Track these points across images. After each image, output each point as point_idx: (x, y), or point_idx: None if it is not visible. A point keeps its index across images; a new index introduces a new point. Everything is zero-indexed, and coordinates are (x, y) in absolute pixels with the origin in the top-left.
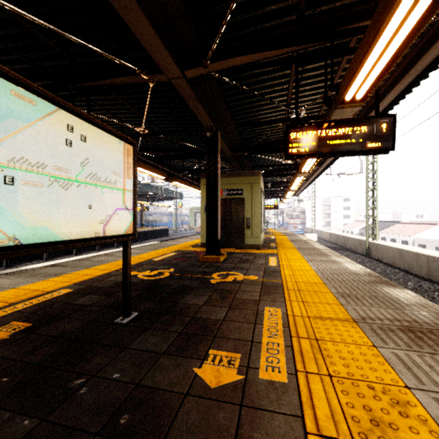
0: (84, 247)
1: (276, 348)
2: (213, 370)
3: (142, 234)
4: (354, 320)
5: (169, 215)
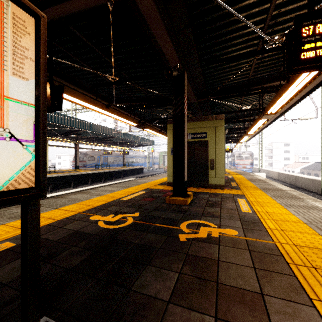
0: (80, 181)
1: None
2: None
3: (123, 172)
4: None
5: (144, 158)
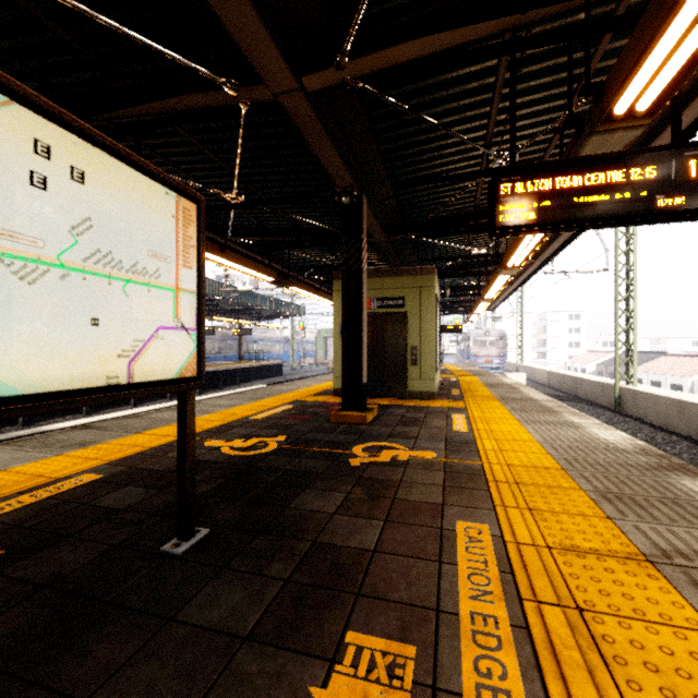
0: None
1: (492, 630)
2: (355, 694)
3: (240, 372)
4: (648, 558)
5: (283, 342)
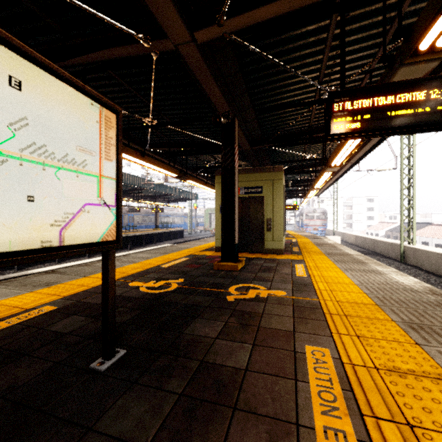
0: None
1: None
2: None
3: (156, 235)
4: None
5: (184, 217)
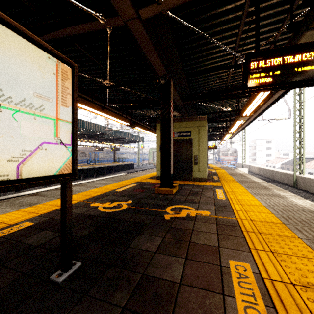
0: None
1: None
2: None
3: (114, 167)
4: None
5: (134, 154)
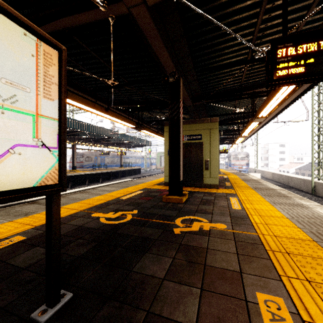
0: (77, 182)
1: None
2: None
3: (121, 172)
4: None
5: (141, 158)
